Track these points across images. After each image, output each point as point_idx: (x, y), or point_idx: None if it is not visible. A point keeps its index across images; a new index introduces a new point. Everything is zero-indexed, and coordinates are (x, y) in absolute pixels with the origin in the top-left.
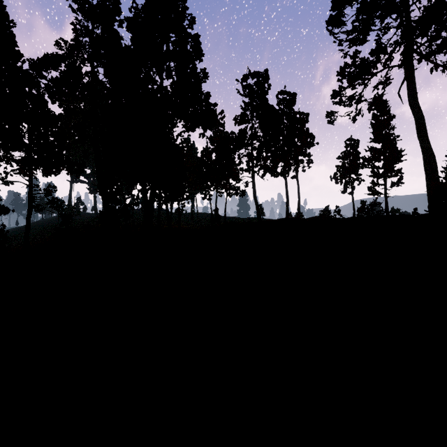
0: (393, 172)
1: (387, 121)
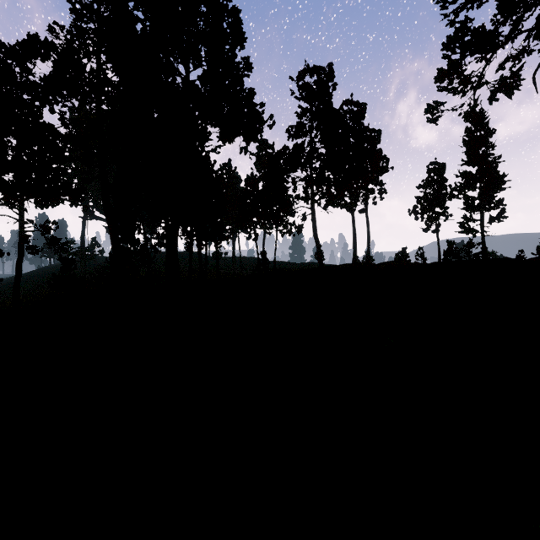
0: (493, 203)
1: (486, 137)
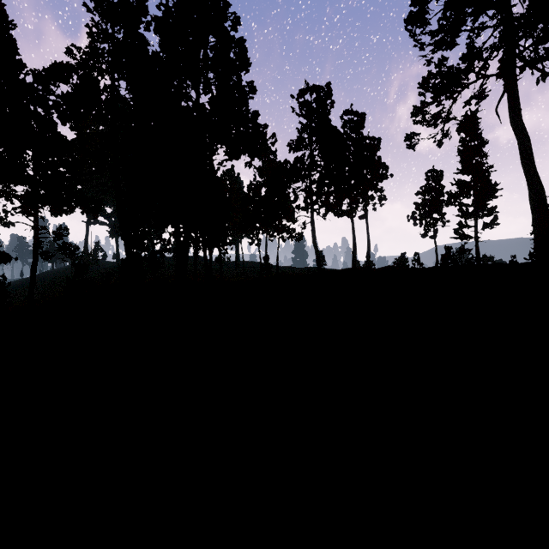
0: (486, 210)
1: (479, 147)
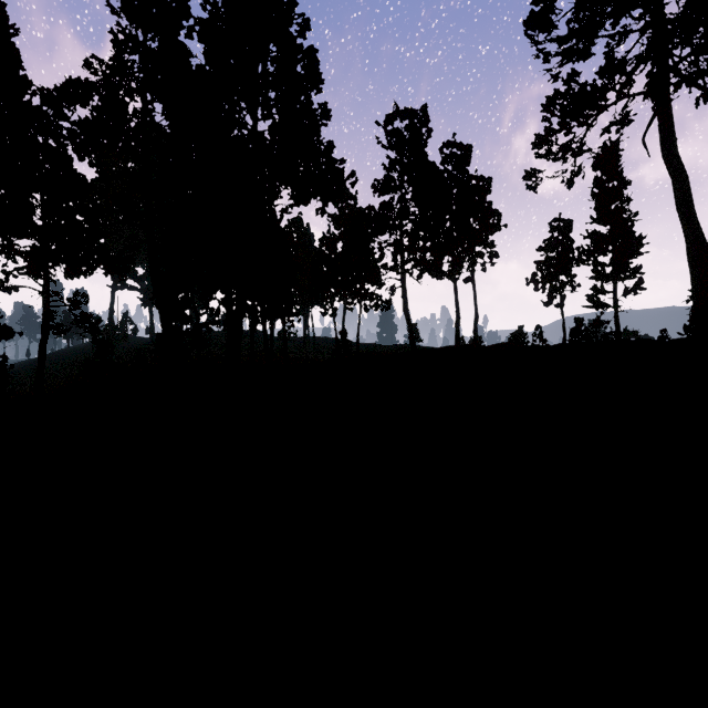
0: (628, 271)
1: (619, 189)
